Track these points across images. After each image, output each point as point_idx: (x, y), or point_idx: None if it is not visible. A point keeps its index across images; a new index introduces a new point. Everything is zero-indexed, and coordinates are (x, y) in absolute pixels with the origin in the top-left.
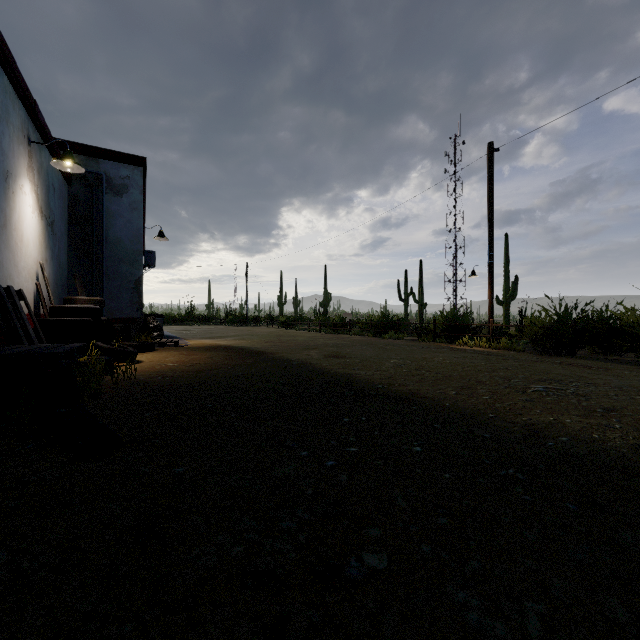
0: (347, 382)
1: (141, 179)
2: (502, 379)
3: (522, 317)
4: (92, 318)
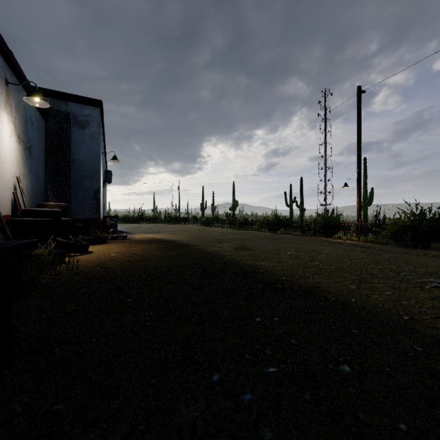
0: (254, 274)
1: (98, 116)
2: (391, 272)
3: (377, 218)
4: (53, 218)
